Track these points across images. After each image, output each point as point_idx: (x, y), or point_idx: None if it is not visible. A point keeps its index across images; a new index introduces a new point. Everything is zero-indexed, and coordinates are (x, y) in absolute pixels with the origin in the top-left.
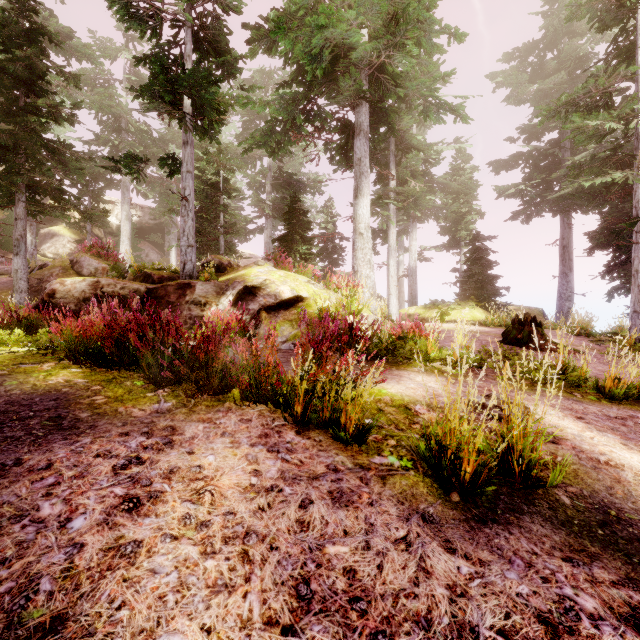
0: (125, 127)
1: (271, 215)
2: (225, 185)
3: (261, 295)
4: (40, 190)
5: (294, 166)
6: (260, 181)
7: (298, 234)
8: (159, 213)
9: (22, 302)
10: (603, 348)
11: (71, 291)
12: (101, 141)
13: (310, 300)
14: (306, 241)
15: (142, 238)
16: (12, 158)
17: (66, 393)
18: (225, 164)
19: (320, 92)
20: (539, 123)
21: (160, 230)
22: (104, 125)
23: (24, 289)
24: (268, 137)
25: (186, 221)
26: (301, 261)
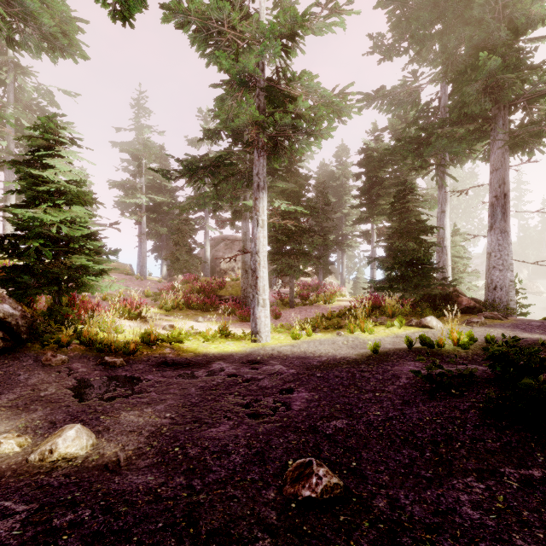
0: None
1: None
2: None
3: None
4: None
5: None
6: None
7: None
8: None
9: None
10: (130, 279)
11: None
12: None
13: None
14: None
15: None
16: None
17: None
18: None
19: None
20: (110, 188)
21: None
22: None
23: None
24: None
25: None
26: None
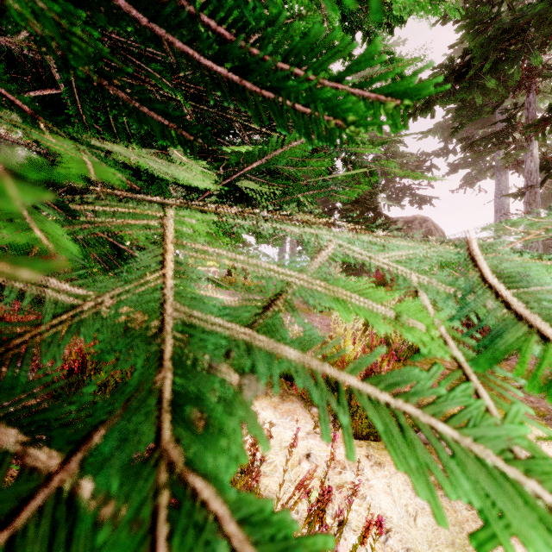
0: None
1: None
2: None
3: None
4: None
5: None
6: None
7: None
8: None
9: None
10: None
11: None
12: None
13: None
14: None
15: None
16: None
17: None
18: None
19: None
20: None
21: None
22: None
23: None
24: None
25: None
26: None
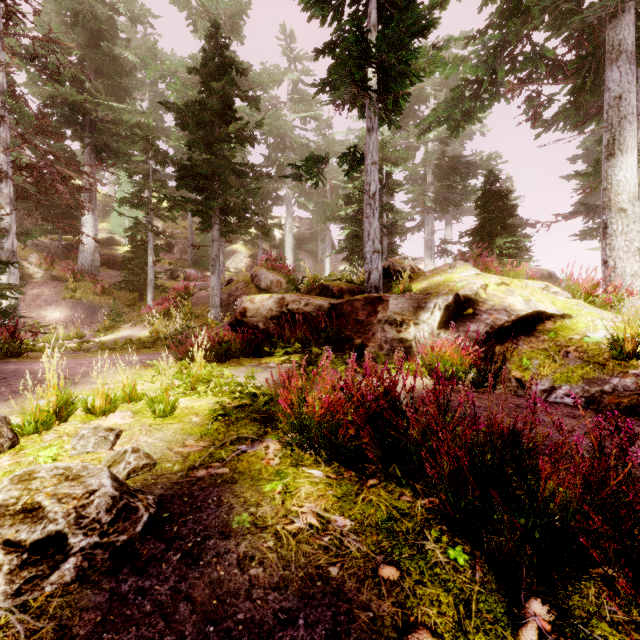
0: (288, 145)
1: (433, 208)
2: (388, 181)
3: (482, 311)
4: (229, 212)
5: (453, 150)
6: (418, 173)
7: (498, 223)
8: (316, 222)
9: (217, 316)
10: None
11: (259, 309)
12: (270, 162)
13: (564, 318)
14: (508, 232)
15: (299, 248)
16: (210, 185)
17: (342, 593)
18: (388, 158)
19: (540, 22)
20: None
21: (314, 239)
22: (272, 147)
23: (218, 304)
24: (453, 108)
25: (371, 222)
26: (504, 258)
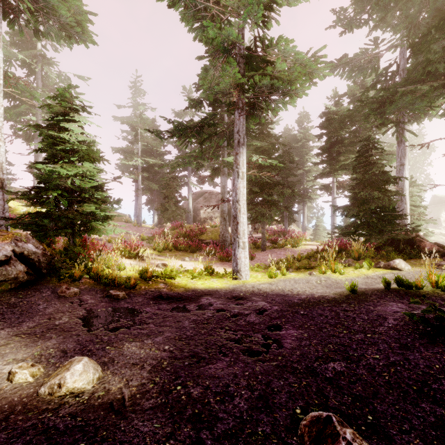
0: None
1: None
2: None
3: None
4: None
5: None
6: None
7: None
8: None
9: None
10: (129, 226)
11: None
12: None
13: (16, 208)
14: None
15: None
16: None
17: None
18: None
19: None
20: (113, 153)
21: None
22: None
23: None
24: None
25: None
26: None
